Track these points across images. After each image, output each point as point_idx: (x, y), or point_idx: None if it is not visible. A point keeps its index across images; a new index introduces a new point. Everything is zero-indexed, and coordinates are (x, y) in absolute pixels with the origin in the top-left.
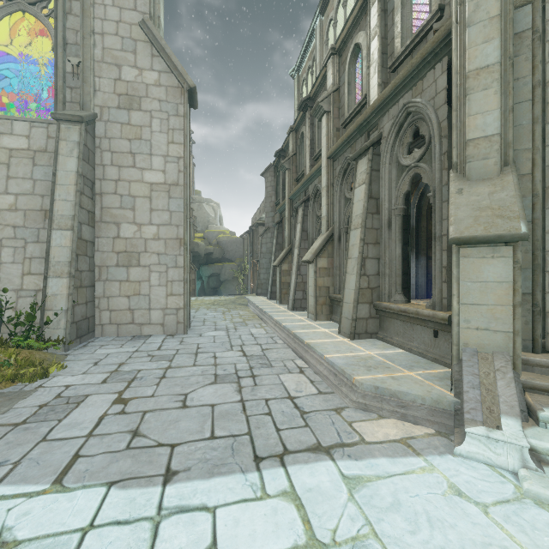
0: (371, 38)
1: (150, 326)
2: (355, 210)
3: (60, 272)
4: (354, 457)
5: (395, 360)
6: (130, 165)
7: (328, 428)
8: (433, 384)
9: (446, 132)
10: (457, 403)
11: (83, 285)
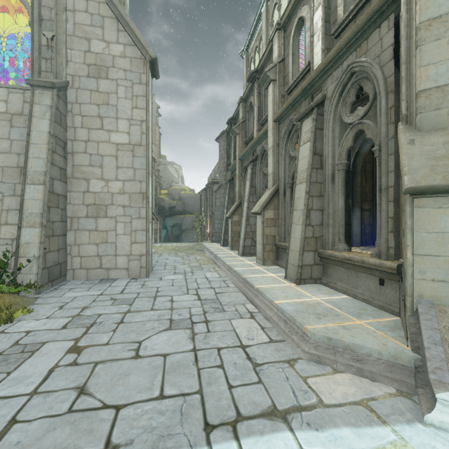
0: (315, 9)
1: (116, 270)
2: (300, 166)
3: (33, 222)
4: (314, 426)
5: (343, 307)
6: (99, 127)
7: (283, 385)
8: (386, 335)
9: (393, 87)
10: (417, 359)
11: (55, 234)
